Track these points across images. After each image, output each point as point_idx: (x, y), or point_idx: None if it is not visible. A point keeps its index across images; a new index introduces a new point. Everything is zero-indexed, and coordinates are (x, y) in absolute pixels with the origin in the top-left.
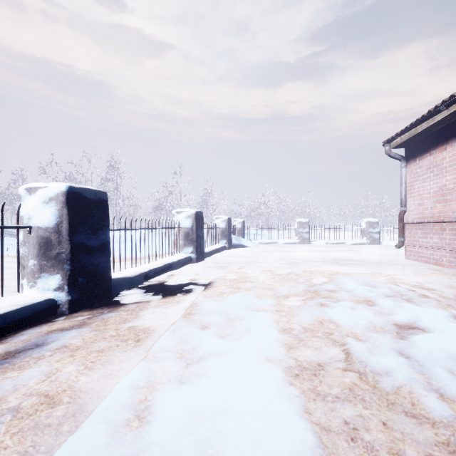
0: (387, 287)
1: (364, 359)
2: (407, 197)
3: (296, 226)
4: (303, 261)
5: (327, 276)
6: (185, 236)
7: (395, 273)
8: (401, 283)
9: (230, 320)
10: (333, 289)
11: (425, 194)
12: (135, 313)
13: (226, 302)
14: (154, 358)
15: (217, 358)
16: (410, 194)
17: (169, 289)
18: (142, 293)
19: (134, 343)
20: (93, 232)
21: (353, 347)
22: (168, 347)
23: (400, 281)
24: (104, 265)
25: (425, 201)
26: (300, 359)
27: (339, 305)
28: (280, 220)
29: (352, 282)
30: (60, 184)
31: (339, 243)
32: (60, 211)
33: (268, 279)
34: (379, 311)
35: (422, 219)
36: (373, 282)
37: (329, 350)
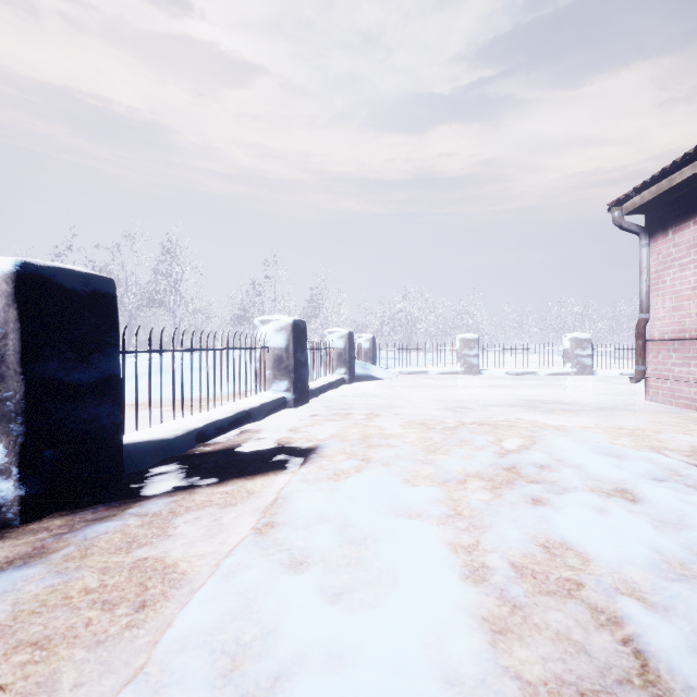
0: (646, 459)
1: (694, 681)
2: (651, 296)
3: (457, 345)
4: (475, 404)
5: (525, 434)
6: (275, 362)
7: (643, 429)
8: (665, 450)
9: (353, 543)
10: (546, 463)
11: (684, 291)
12: (157, 524)
13: (345, 495)
14: (162, 674)
15: (320, 678)
16: (655, 292)
17: (238, 463)
18: (186, 471)
19: (128, 618)
20: (81, 357)
21: (647, 634)
22: (204, 633)
23: (661, 446)
24: (106, 421)
25: (684, 303)
26: (529, 677)
27: (571, 502)
28: (429, 336)
29: (576, 448)
30: (3, 259)
31: (527, 373)
32: (1, 314)
33: (420, 441)
34: (657, 519)
35: (679, 333)
36: (615, 448)
37: (590, 641)
